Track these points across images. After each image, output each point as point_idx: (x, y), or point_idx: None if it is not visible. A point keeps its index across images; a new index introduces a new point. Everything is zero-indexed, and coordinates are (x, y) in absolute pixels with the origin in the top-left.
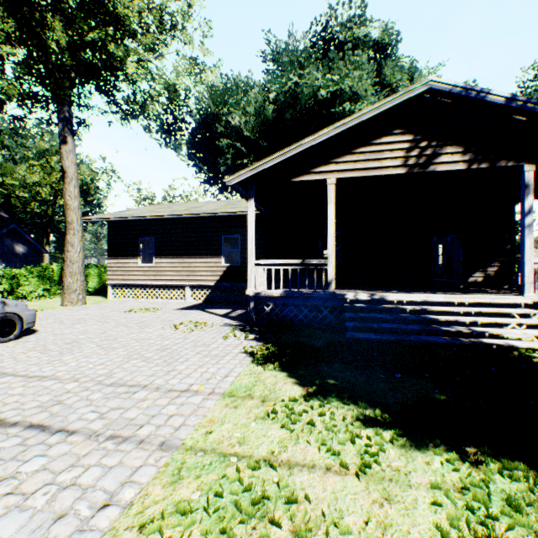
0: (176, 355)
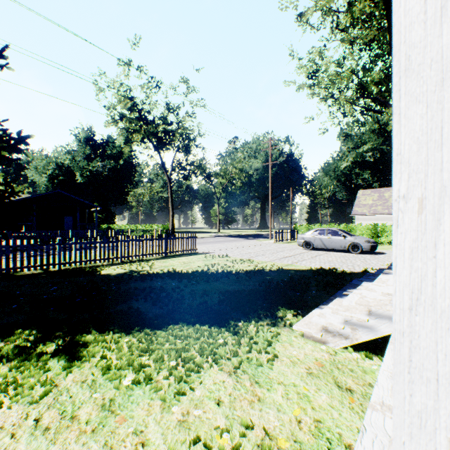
0: (333, 263)
